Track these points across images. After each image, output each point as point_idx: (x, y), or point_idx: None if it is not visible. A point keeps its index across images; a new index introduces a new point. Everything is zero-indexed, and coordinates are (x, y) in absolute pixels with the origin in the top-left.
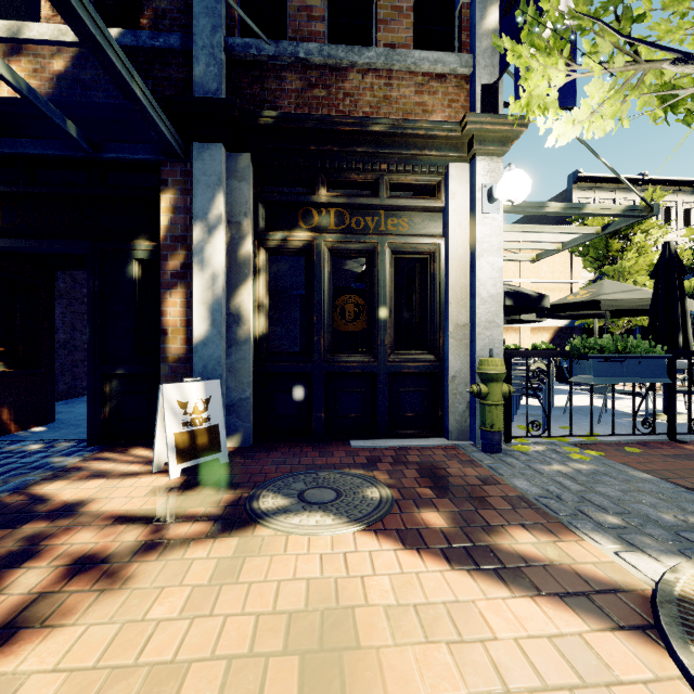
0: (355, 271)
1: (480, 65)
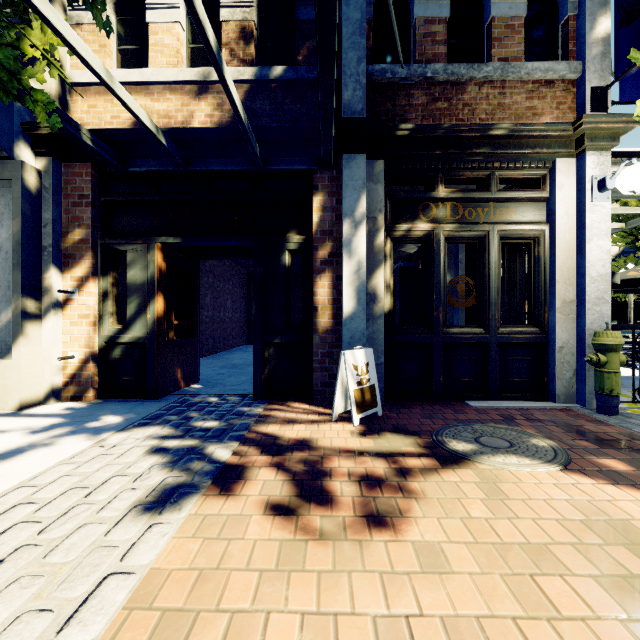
0: (407, 252)
1: (590, 70)
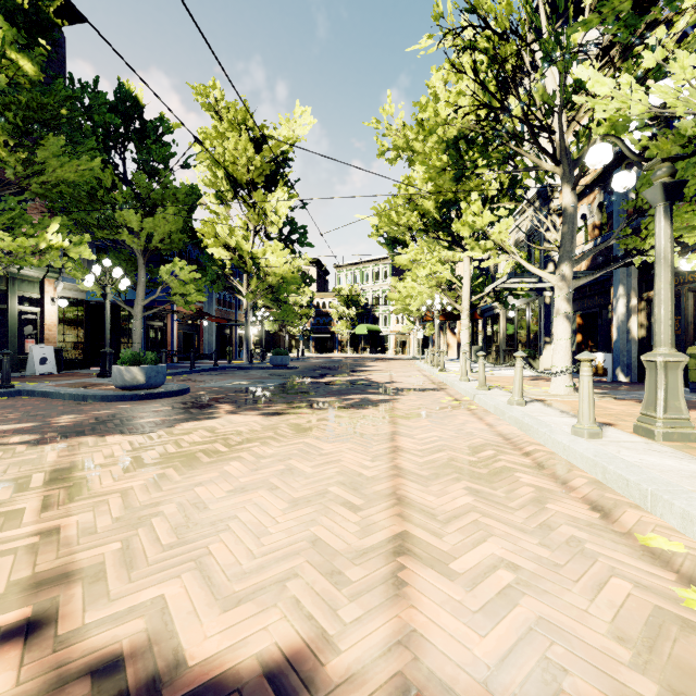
0: None
1: None
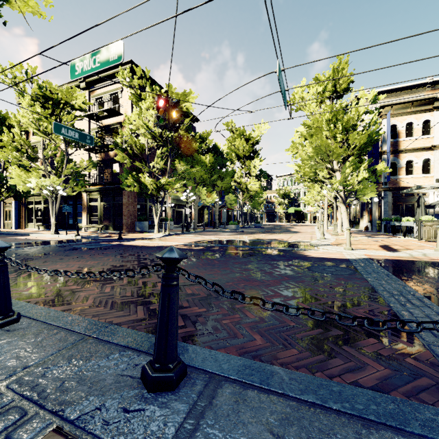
0: None
1: (382, 179)
